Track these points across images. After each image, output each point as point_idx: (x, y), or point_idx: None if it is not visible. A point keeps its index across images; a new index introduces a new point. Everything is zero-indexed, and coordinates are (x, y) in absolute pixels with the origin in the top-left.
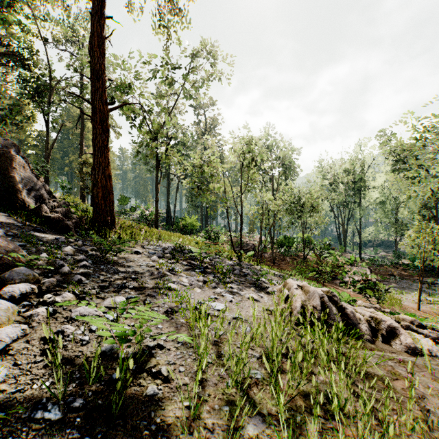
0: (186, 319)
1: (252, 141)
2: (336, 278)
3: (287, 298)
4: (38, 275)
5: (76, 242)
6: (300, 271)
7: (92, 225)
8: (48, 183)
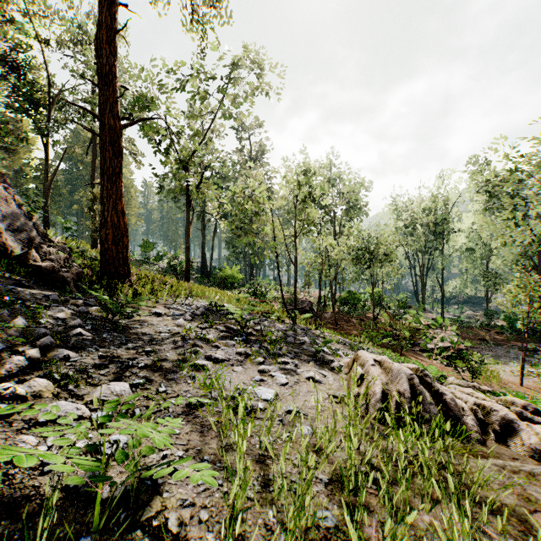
0: (217, 417)
1: (309, 169)
2: (415, 344)
3: (361, 378)
4: (3, 350)
5: (74, 300)
6: (370, 335)
7: (99, 277)
8: (48, 224)
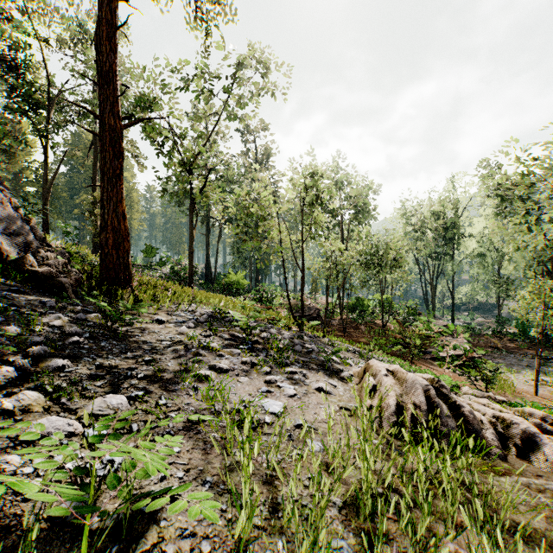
0: (220, 433)
1: (317, 172)
2: (425, 352)
3: (374, 389)
4: None
5: (72, 307)
6: (379, 343)
7: (98, 283)
8: (47, 228)
